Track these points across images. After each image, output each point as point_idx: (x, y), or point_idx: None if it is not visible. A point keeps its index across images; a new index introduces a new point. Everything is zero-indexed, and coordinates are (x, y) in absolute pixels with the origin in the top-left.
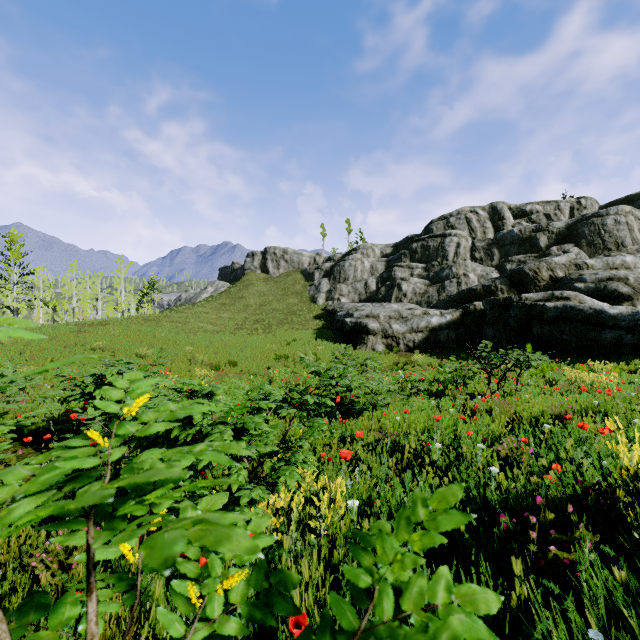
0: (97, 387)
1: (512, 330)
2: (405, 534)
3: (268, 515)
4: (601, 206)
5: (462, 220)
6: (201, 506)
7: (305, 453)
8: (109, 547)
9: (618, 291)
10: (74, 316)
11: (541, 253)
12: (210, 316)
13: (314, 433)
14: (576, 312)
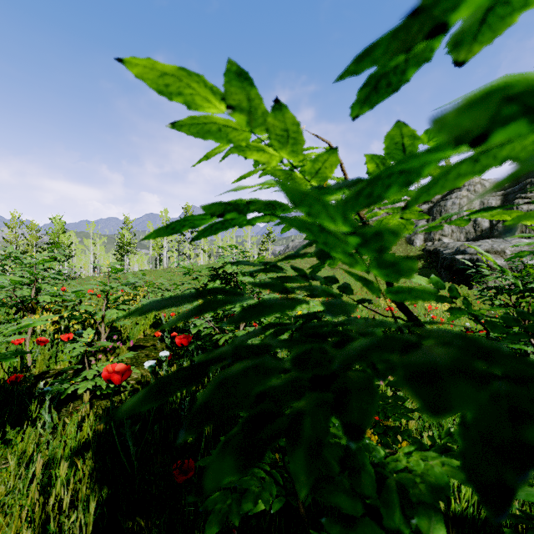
0: (211, 280)
1: None
2: None
3: None
4: None
5: None
6: None
7: None
8: None
9: None
10: None
11: None
12: (312, 259)
13: None
14: None
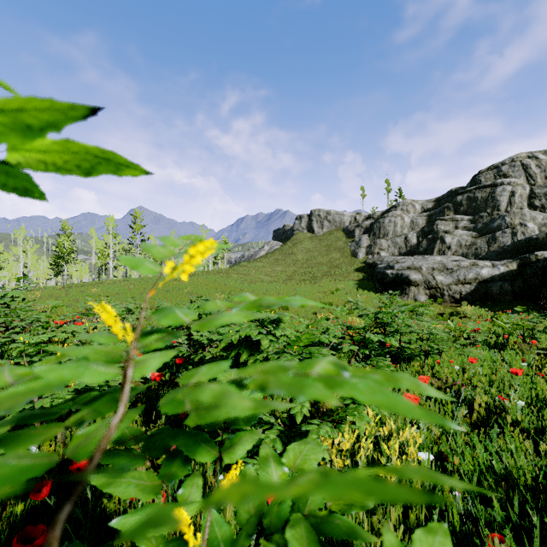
0: None
1: None
2: None
3: (441, 528)
4: None
5: (517, 167)
6: (287, 458)
7: None
8: None
9: None
10: None
11: None
12: (266, 269)
13: None
14: None
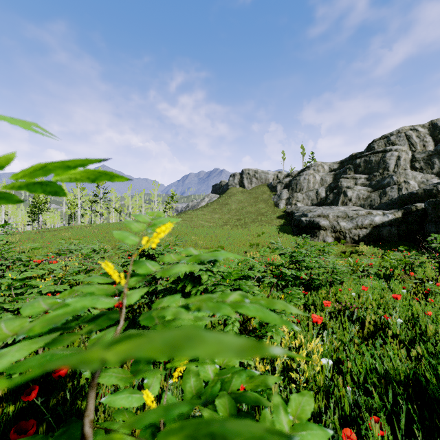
0: (140, 257)
1: None
2: None
3: (308, 393)
4: None
5: (402, 137)
6: (218, 359)
7: (287, 315)
8: (133, 392)
9: None
10: (130, 217)
11: None
12: (206, 217)
13: (293, 299)
14: None
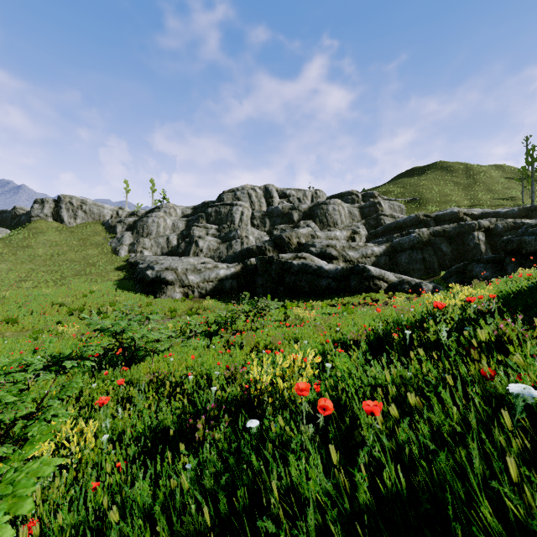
0: None
1: (273, 279)
2: (26, 447)
3: None
4: (327, 197)
5: (245, 194)
6: None
7: (57, 409)
8: None
9: (331, 254)
10: None
11: (295, 225)
12: None
13: (68, 392)
14: (308, 267)
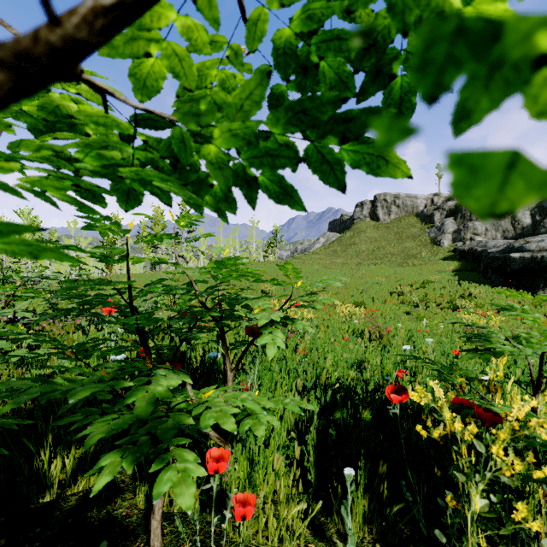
0: None
1: None
2: None
3: None
4: None
5: None
6: None
7: None
8: None
9: None
10: None
11: None
12: (324, 261)
13: None
14: None
